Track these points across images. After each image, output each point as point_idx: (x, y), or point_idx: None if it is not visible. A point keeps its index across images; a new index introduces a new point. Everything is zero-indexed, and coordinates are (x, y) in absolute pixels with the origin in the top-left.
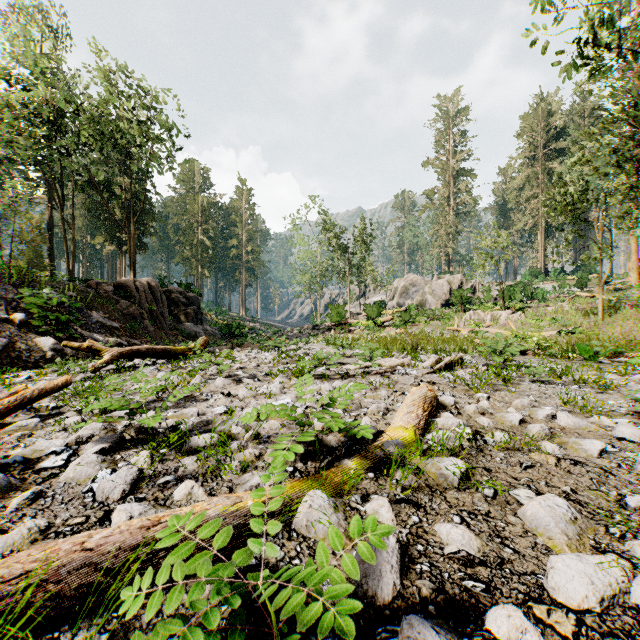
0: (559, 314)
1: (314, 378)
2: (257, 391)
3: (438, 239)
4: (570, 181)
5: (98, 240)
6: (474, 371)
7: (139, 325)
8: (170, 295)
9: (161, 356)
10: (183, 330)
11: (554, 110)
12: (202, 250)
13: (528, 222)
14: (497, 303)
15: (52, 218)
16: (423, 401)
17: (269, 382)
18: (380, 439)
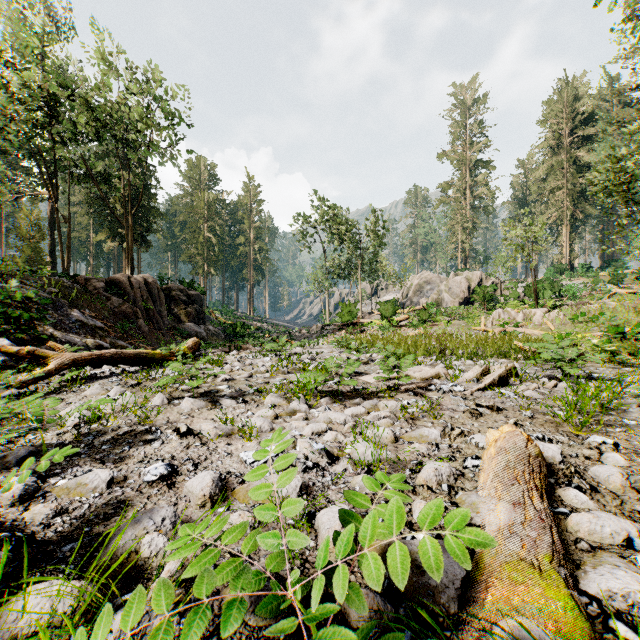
0: (606, 312)
1: (322, 397)
2: (233, 425)
3: (454, 234)
4: (626, 154)
5: (100, 237)
6: (539, 387)
7: (131, 325)
8: (170, 293)
9: (134, 362)
10: (183, 330)
11: (581, 94)
12: (208, 248)
13: (552, 215)
14: (524, 301)
15: (53, 214)
16: (529, 468)
17: (258, 404)
18: (476, 597)
